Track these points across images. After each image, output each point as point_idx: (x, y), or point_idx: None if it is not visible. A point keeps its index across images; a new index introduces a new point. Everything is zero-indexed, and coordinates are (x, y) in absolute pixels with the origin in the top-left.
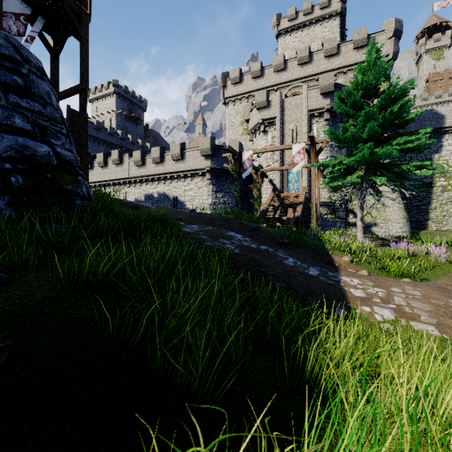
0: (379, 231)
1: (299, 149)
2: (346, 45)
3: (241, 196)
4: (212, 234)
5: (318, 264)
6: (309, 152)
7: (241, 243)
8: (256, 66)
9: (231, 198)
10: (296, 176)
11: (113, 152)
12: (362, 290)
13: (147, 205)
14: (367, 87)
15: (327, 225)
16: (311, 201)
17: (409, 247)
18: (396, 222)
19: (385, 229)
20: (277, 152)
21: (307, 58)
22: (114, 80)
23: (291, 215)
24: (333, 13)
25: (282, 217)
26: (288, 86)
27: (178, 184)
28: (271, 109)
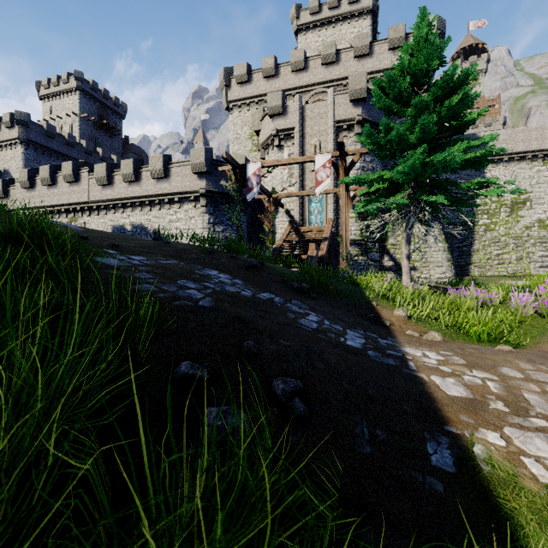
0: (419, 276)
1: (325, 161)
2: (380, 44)
3: (249, 232)
4: (167, 271)
5: (358, 323)
6: (338, 166)
7: (223, 287)
8: (269, 61)
9: (235, 232)
10: (319, 206)
11: (64, 165)
12: (455, 378)
13: (71, 225)
14: (416, 73)
15: (358, 269)
16: (340, 234)
17: (478, 294)
18: (439, 265)
19: (426, 274)
20: (295, 174)
21: (333, 57)
22: (77, 71)
23: (313, 252)
24: (364, 11)
25: (302, 256)
26: (310, 91)
27: (160, 212)
28: (288, 117)
